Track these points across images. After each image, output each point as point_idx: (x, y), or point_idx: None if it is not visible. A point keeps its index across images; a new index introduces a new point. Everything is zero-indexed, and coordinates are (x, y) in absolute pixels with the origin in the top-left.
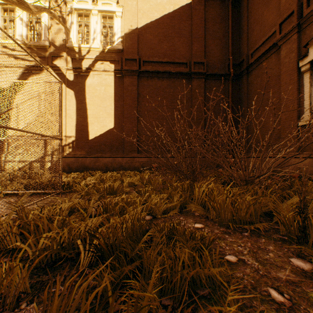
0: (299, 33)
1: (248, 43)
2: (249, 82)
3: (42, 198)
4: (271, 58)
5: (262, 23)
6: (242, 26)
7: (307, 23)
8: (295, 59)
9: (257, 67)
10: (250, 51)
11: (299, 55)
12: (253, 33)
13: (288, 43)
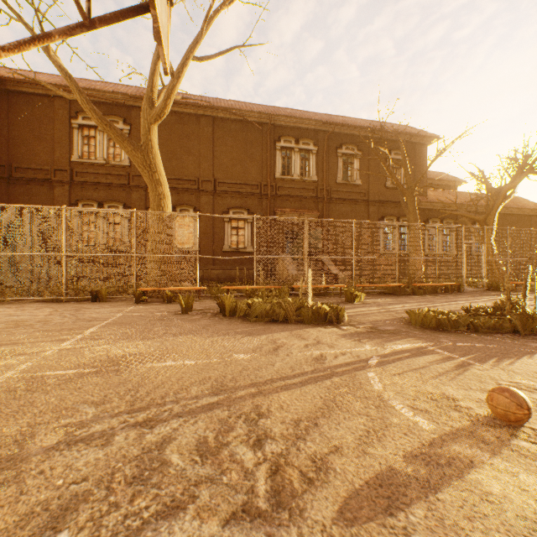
0: (71, 187)
1: (10, 152)
2: (11, 193)
3: (19, 298)
4: (44, 188)
5: (32, 149)
6: (1, 127)
7: (77, 186)
8: (69, 203)
9: (25, 184)
10: (16, 164)
11: (71, 202)
12: (19, 148)
13: (63, 189)
